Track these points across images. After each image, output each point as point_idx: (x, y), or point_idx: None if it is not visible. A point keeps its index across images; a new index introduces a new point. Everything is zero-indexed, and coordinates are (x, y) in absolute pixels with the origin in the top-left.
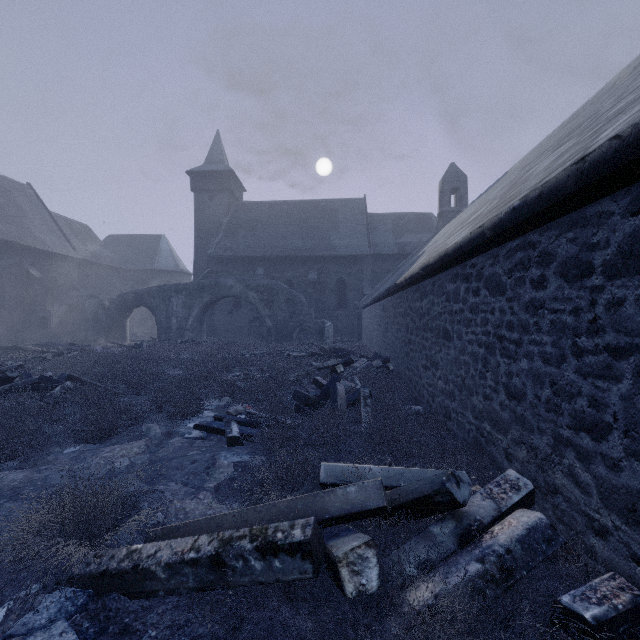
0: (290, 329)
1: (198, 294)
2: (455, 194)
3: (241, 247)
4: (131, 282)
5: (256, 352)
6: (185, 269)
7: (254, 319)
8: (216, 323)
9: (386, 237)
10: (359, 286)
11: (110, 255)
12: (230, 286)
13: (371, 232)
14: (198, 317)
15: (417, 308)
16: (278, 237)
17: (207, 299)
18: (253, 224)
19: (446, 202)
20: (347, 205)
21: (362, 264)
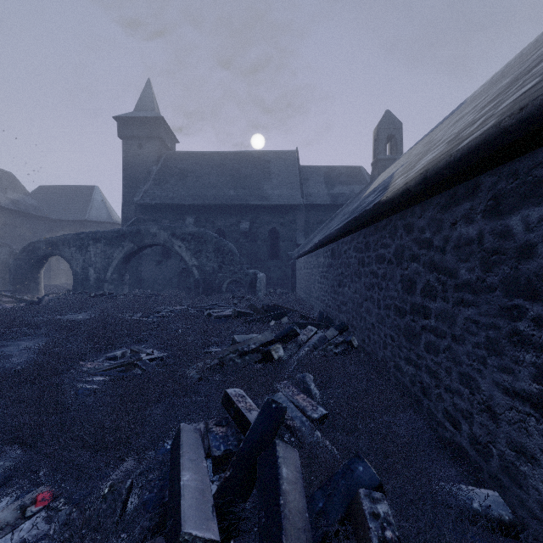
0: (219, 280)
1: (118, 242)
2: (390, 143)
3: (170, 195)
4: (61, 232)
5: (175, 308)
6: (119, 221)
7: (183, 270)
8: (143, 274)
9: (319, 188)
10: (292, 236)
11: (36, 204)
12: (154, 234)
13: (304, 183)
14: (118, 268)
15: (466, 238)
16: (209, 186)
17: (128, 248)
18: (184, 173)
19: (382, 150)
20: (279, 157)
21: (295, 214)
